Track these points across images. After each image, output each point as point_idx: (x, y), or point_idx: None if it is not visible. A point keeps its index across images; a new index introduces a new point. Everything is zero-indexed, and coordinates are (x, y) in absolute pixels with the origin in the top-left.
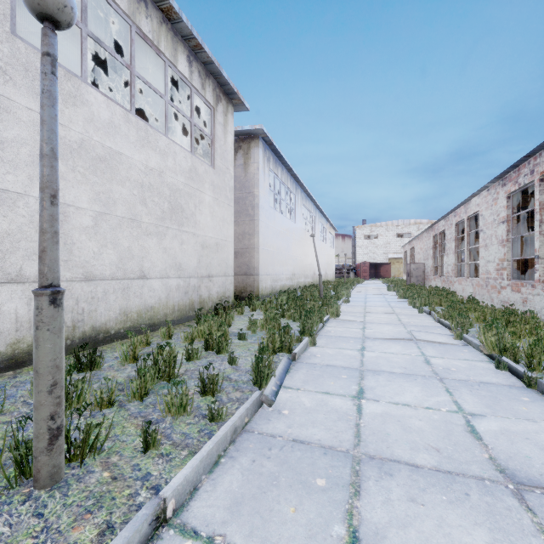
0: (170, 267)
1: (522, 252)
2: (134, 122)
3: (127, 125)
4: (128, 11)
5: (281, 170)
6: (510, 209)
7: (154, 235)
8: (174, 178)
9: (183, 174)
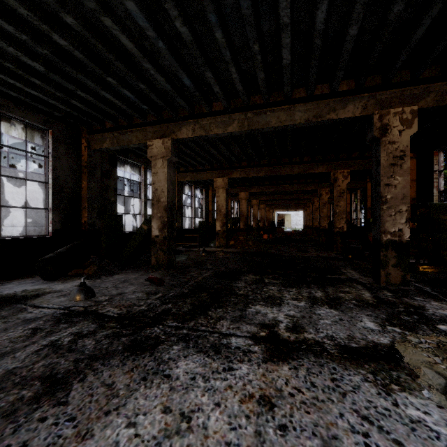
0: (29, 222)
1: (257, 213)
2: (8, 170)
3: (5, 172)
4: (5, 132)
5: (131, 167)
6: (202, 196)
7: (19, 210)
8: (32, 187)
9: (38, 184)
